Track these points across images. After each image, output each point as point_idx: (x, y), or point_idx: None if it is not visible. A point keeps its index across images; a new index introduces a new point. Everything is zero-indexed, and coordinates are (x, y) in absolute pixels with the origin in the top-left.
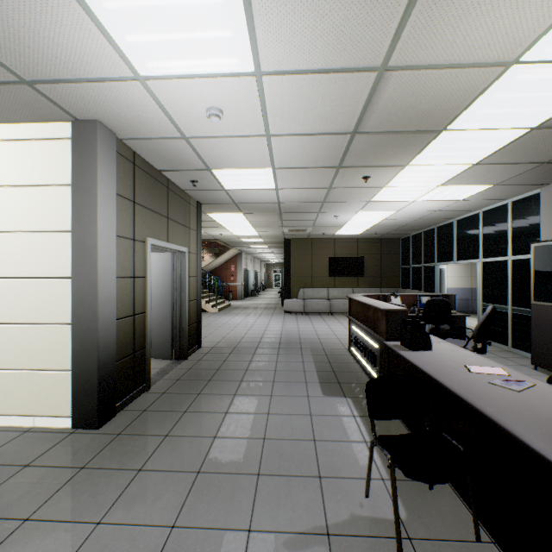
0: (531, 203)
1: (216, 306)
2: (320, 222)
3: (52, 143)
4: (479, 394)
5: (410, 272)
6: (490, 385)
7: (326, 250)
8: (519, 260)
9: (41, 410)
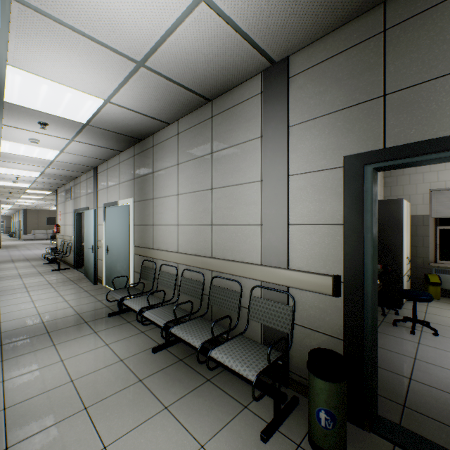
0: None
1: None
2: (44, 207)
3: None
4: None
5: None
6: None
7: (46, 214)
8: None
9: None
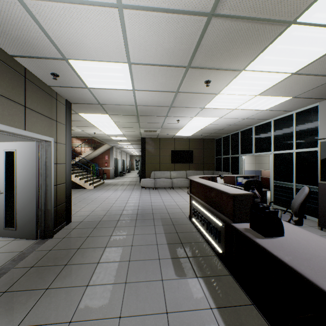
0: (311, 113)
1: (93, 184)
2: (166, 125)
3: None
4: None
5: (222, 161)
6: None
7: (169, 146)
8: (301, 152)
9: None
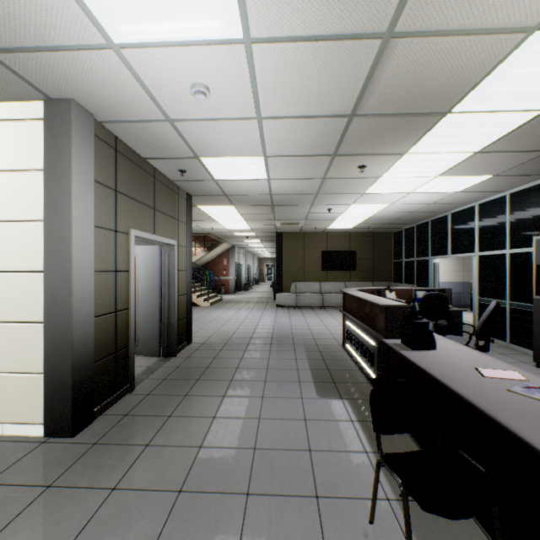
0: (531, 195)
1: (208, 300)
2: (313, 216)
3: (22, 124)
4: (501, 405)
5: (403, 266)
6: (510, 393)
7: (318, 244)
8: (518, 254)
9: (11, 417)
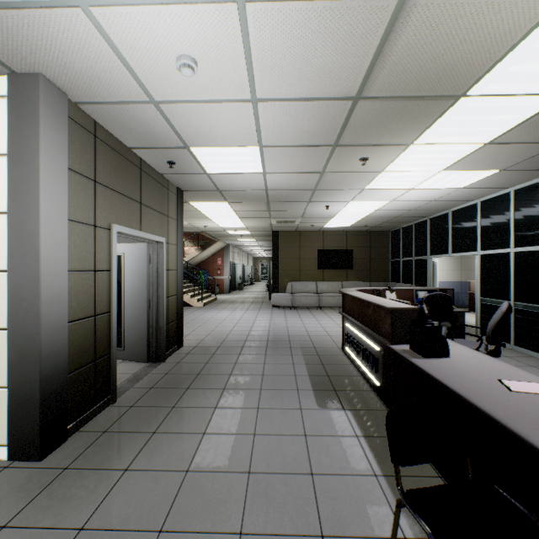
0: (537, 191)
1: (202, 300)
2: (309, 213)
3: None
4: None
5: (401, 266)
6: None
7: (314, 243)
8: (523, 253)
9: None
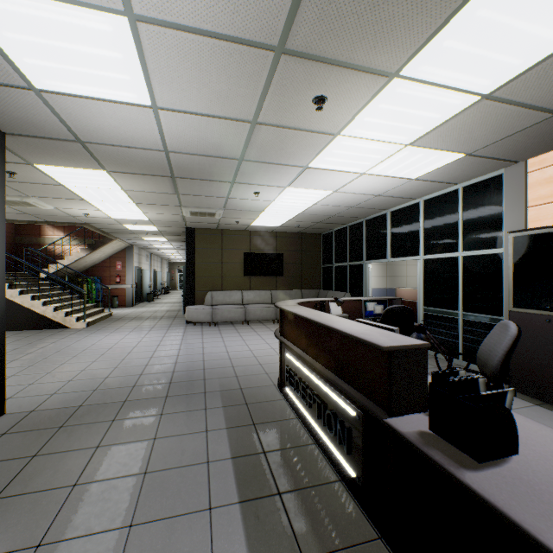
0: (490, 188)
1: (85, 319)
2: (234, 203)
3: None
4: None
5: (334, 272)
6: None
7: (240, 244)
8: (473, 257)
9: None
